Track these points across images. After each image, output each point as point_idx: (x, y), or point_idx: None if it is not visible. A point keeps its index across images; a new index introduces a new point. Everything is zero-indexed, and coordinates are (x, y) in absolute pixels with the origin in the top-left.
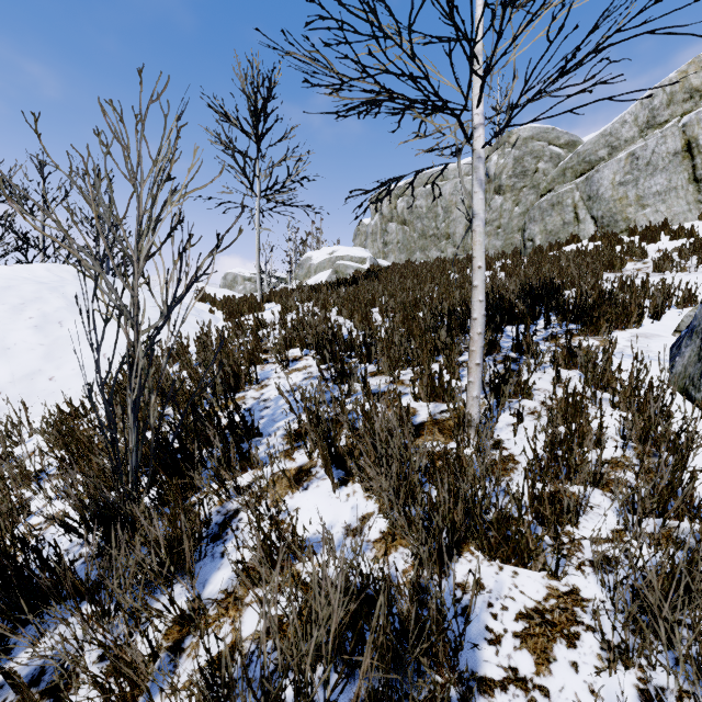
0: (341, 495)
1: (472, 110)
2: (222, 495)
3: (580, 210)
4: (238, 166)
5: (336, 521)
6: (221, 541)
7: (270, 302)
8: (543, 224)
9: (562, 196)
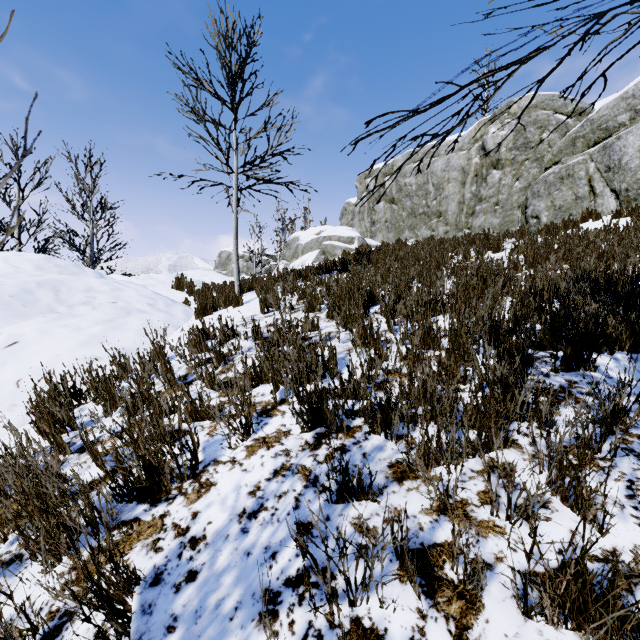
0: None
1: None
2: None
3: (597, 182)
4: (210, 136)
5: None
6: None
7: (252, 290)
8: (550, 199)
9: (572, 168)
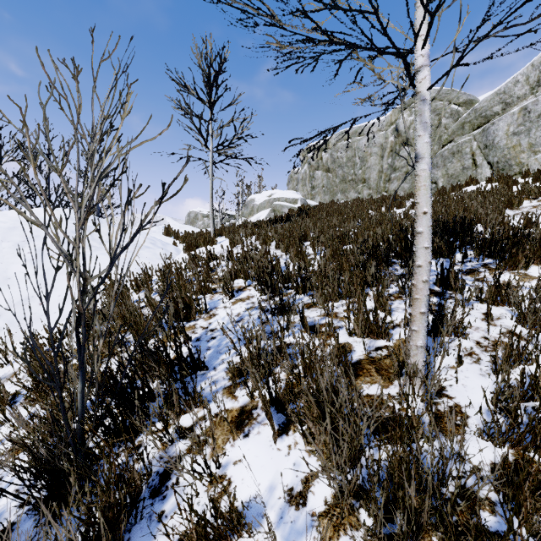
0: (282, 446)
1: (415, 52)
2: (164, 440)
3: (478, 156)
4: (195, 127)
5: (277, 482)
6: (159, 497)
7: (221, 236)
8: (445, 169)
9: (461, 146)
